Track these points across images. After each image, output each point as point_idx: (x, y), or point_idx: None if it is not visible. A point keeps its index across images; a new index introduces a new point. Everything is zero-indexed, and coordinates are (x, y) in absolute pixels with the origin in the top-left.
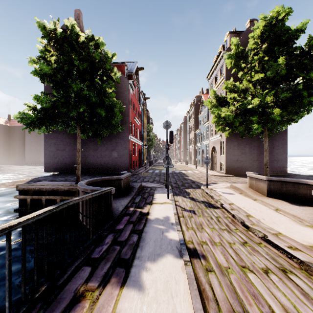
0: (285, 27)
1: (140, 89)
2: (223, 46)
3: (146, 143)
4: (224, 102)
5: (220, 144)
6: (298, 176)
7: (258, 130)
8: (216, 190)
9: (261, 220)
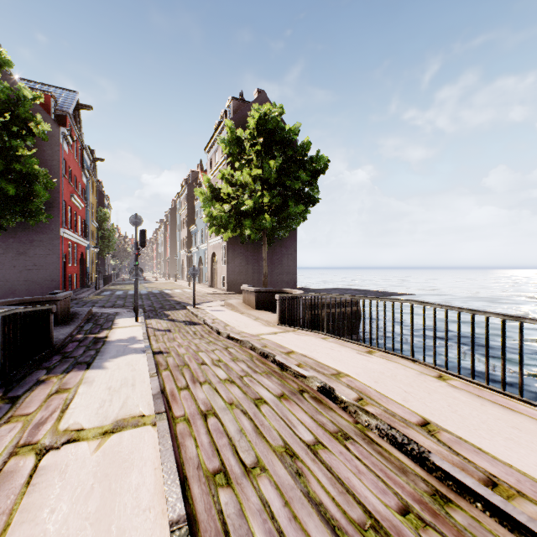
0: (279, 126)
1: (83, 142)
2: (226, 112)
3: (97, 243)
4: (220, 196)
5: (221, 250)
6: (307, 290)
7: (251, 236)
8: (206, 309)
9: (236, 327)
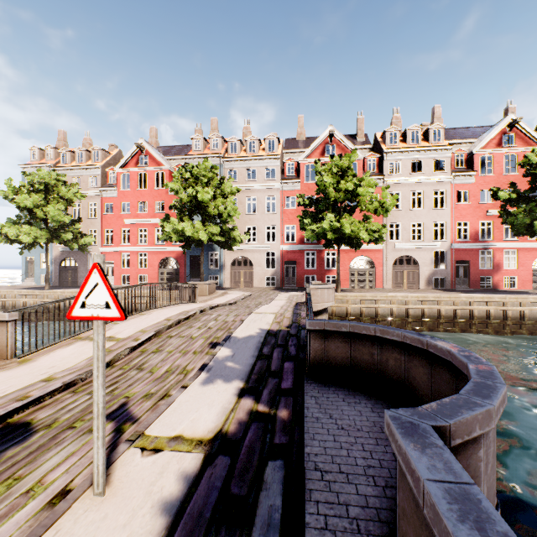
0: None
1: None
2: None
3: None
4: None
5: None
6: None
7: None
8: None
9: (59, 371)
